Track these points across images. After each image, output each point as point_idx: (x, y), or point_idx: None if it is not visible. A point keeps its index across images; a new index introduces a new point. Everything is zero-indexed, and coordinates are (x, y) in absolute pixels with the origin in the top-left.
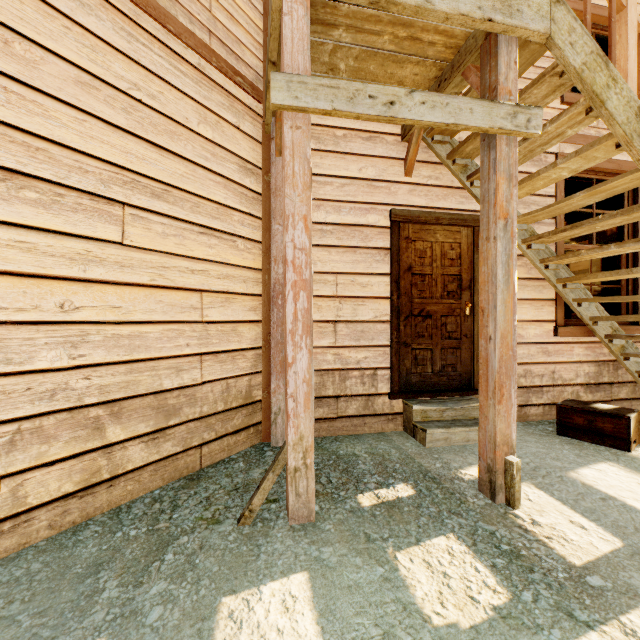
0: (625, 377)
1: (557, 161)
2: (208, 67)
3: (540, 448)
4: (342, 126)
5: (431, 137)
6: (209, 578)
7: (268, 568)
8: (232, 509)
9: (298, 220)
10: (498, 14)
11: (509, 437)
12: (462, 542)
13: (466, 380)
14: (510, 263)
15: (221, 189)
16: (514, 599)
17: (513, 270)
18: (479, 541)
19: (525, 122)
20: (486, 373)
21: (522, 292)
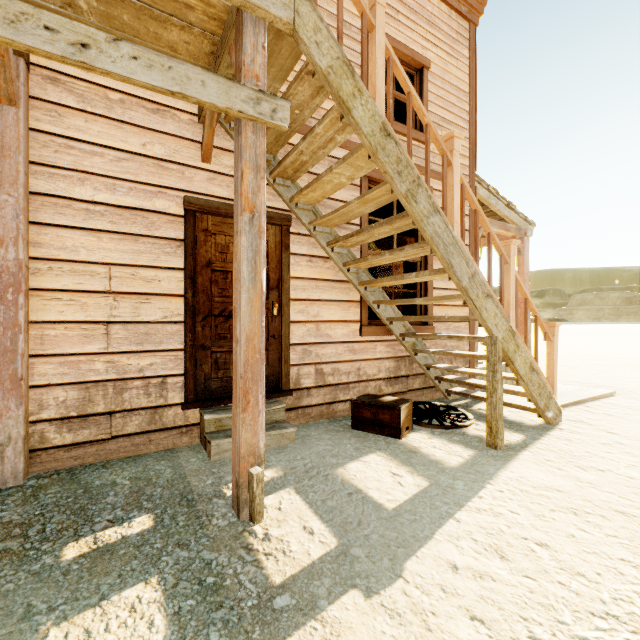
0: (418, 370)
1: (333, 166)
2: None
3: (328, 445)
4: (118, 88)
5: (229, 123)
6: None
7: None
8: None
9: None
10: None
11: (256, 446)
12: (162, 586)
13: (274, 382)
14: (258, 260)
15: None
16: None
17: (261, 268)
18: (185, 579)
19: (271, 112)
20: (236, 379)
21: (330, 293)
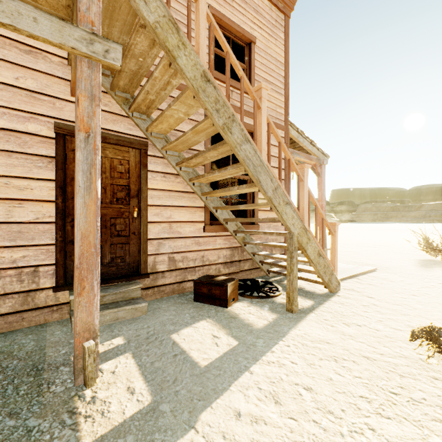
0: (248, 256)
1: (171, 103)
2: None
3: (172, 315)
4: None
5: None
6: None
7: None
8: None
9: None
10: None
11: (92, 324)
12: None
13: (134, 268)
14: (93, 172)
15: None
16: None
17: (96, 178)
18: None
19: (103, 51)
20: (75, 269)
21: (181, 201)
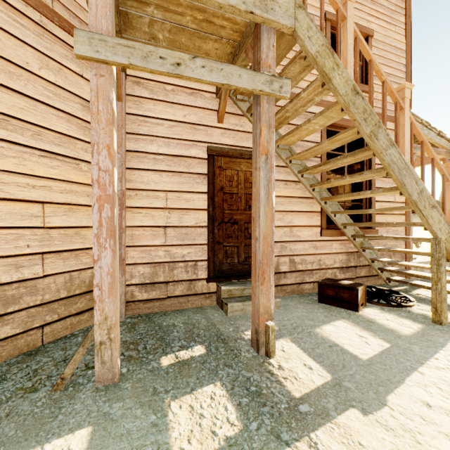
0: (364, 262)
1: (311, 118)
2: (50, 24)
3: (304, 312)
4: (171, 83)
5: (235, 96)
6: (1, 443)
7: (60, 427)
8: (53, 378)
9: (102, 148)
10: (258, 9)
11: (269, 308)
12: (224, 388)
13: None
14: (270, 186)
15: (64, 122)
16: (244, 429)
17: (272, 191)
18: (237, 386)
19: (279, 88)
20: (255, 263)
21: (299, 206)
